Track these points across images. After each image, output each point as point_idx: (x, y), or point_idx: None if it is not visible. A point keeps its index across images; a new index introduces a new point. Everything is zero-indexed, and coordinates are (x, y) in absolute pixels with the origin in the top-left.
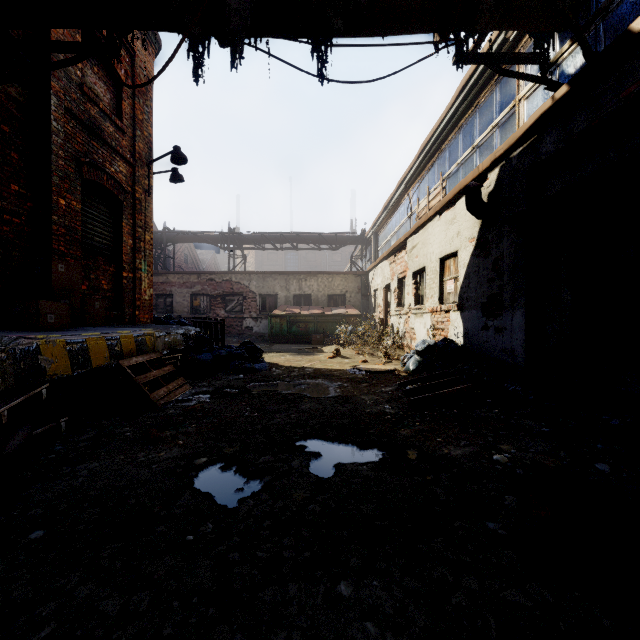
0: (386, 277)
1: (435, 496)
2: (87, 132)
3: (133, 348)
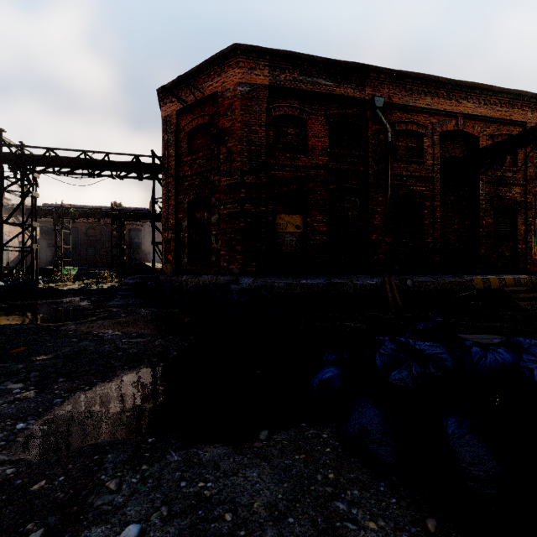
0: None
1: None
2: (496, 185)
3: (512, 283)
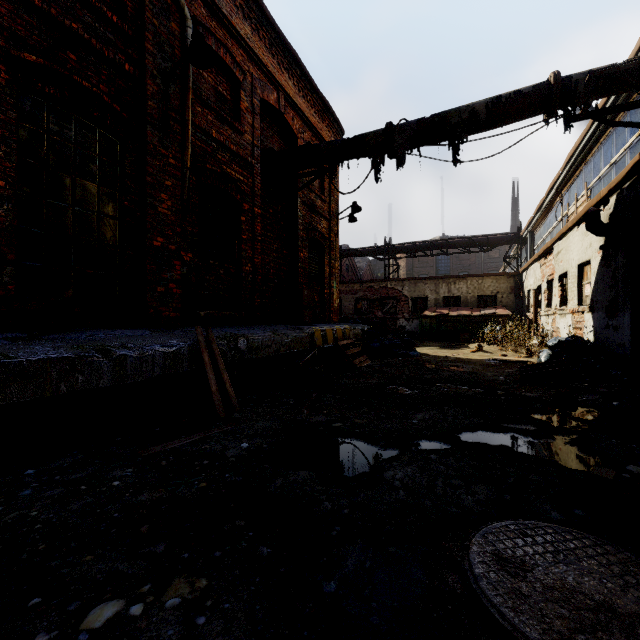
0: (537, 278)
1: (499, 401)
2: (310, 210)
3: (341, 336)
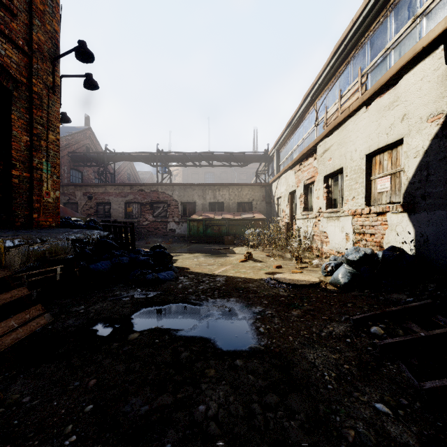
0: (290, 185)
1: None
2: None
3: None
